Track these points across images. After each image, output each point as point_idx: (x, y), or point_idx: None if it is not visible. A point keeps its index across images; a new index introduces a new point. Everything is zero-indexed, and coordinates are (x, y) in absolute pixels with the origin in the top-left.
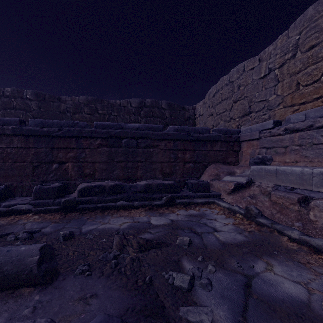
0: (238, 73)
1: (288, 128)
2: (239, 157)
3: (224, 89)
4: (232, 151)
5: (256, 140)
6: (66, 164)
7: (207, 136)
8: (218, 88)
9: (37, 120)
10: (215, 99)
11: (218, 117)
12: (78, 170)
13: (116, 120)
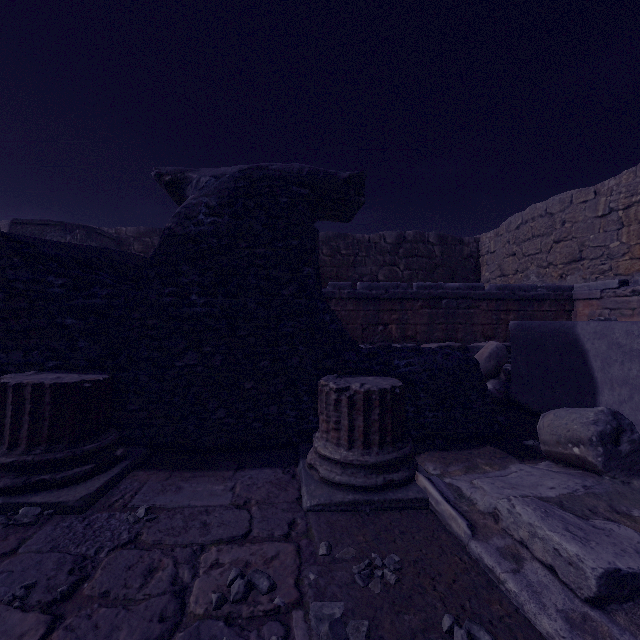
0: (563, 205)
1: (636, 291)
2: (572, 318)
3: (538, 222)
4: (563, 311)
5: (596, 299)
6: (389, 326)
7: (534, 295)
8: (527, 218)
9: (365, 284)
10: (520, 234)
11: (527, 260)
12: (401, 333)
13: (364, 263)
